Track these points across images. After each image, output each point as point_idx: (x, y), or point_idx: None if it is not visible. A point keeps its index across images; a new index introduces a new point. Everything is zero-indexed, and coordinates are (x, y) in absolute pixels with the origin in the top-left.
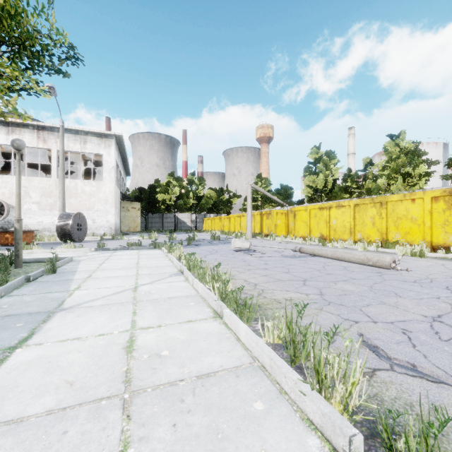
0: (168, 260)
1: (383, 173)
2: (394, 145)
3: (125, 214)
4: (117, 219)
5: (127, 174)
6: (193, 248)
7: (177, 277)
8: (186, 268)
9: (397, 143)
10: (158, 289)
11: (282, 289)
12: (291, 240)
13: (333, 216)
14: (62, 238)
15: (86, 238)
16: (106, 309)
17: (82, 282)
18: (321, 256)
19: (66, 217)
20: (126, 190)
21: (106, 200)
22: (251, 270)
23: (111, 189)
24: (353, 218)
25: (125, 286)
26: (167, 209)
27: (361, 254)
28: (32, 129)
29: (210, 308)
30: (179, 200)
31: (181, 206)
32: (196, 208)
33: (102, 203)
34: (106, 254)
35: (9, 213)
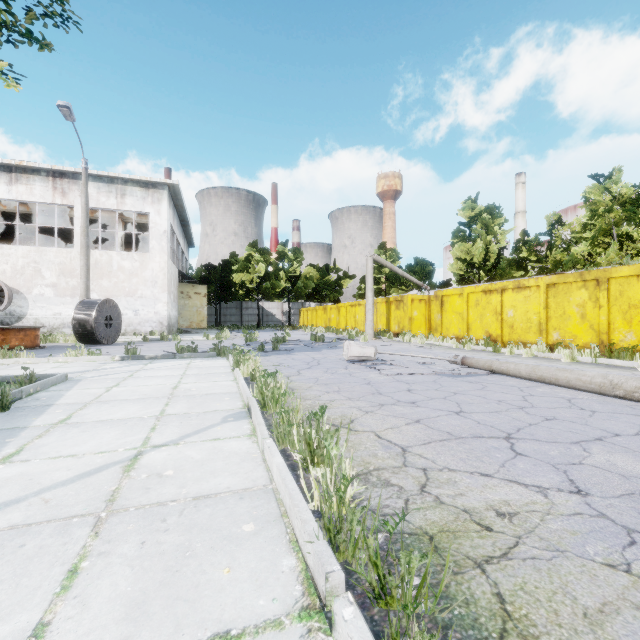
0: (232, 381)
1: (583, 236)
2: (602, 190)
3: (185, 302)
4: (172, 310)
5: (190, 244)
6: (280, 355)
7: (237, 423)
8: (256, 402)
9: (608, 187)
10: (183, 465)
11: (471, 470)
12: (437, 342)
13: (509, 304)
14: (82, 338)
15: (124, 338)
16: (7, 551)
17: (36, 438)
18: (507, 373)
19: (88, 306)
20: (188, 268)
21: (154, 281)
22: (385, 407)
23: (162, 265)
24: (545, 307)
25: (116, 451)
26: (247, 295)
27: (596, 374)
28: (45, 176)
29: (294, 556)
30: (265, 282)
31: (267, 291)
32: (290, 294)
33: (149, 286)
34: (134, 367)
35: (12, 301)
